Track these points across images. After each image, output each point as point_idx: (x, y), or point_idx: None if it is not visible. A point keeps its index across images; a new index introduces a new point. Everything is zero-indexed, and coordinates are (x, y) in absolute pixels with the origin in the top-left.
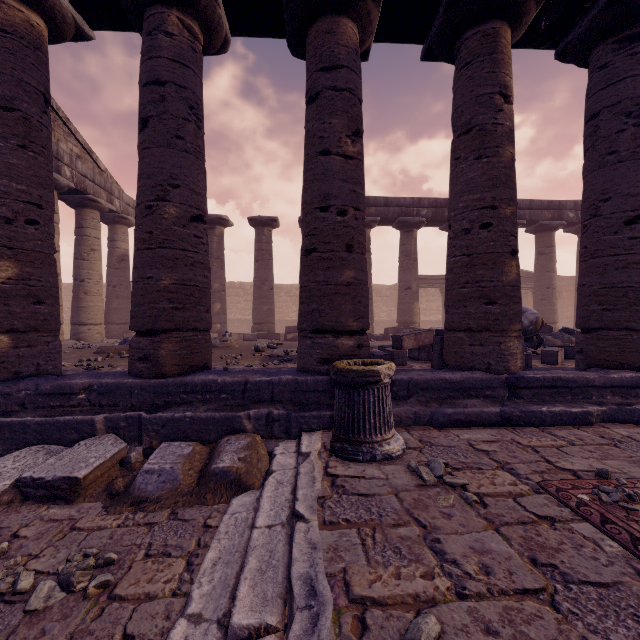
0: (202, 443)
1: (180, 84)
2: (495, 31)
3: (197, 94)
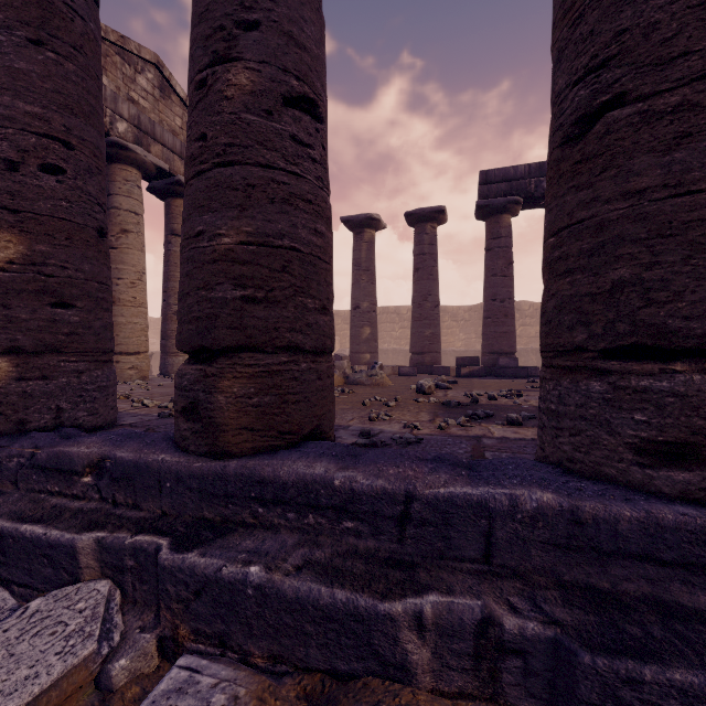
0: (287, 662)
1: None
2: None
3: None
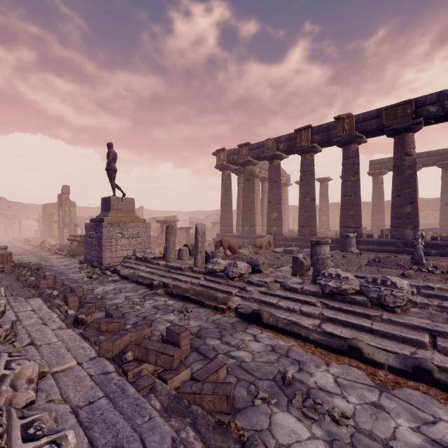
0: None
1: (309, 170)
2: (402, 137)
3: (313, 170)
